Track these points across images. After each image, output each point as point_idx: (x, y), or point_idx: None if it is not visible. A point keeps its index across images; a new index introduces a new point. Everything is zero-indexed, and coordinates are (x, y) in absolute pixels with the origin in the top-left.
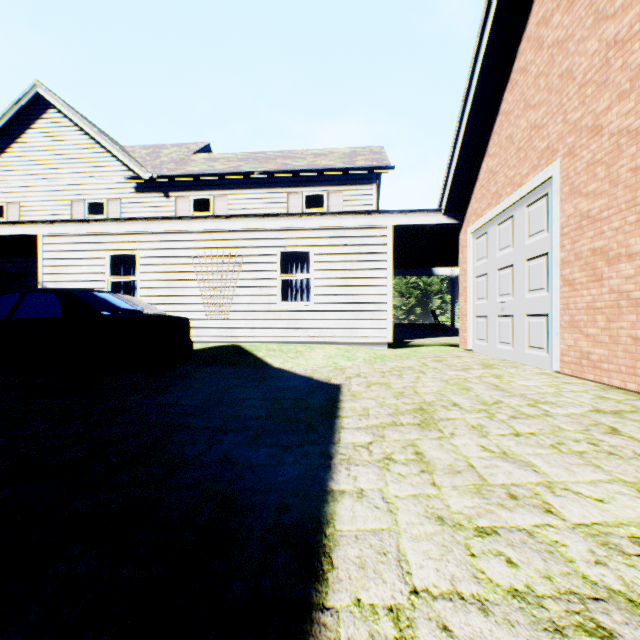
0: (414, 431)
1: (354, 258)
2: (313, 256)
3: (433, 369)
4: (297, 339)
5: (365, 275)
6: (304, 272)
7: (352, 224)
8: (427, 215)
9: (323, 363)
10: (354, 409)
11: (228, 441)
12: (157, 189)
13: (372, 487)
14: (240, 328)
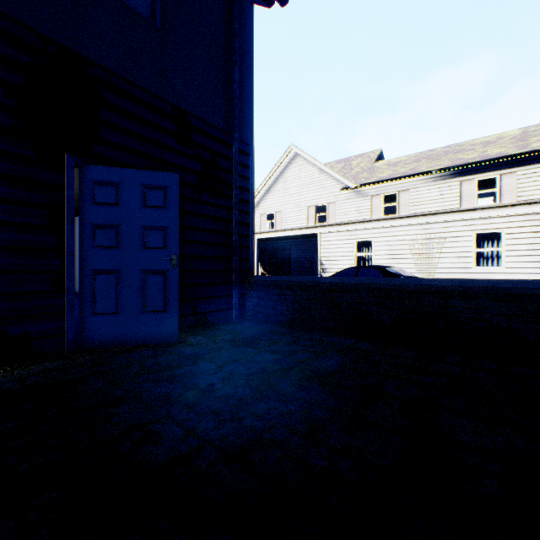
0: None
1: None
2: (503, 235)
3: None
4: None
5: None
6: (493, 246)
7: None
8: None
9: None
10: None
11: None
12: (358, 193)
13: None
14: None
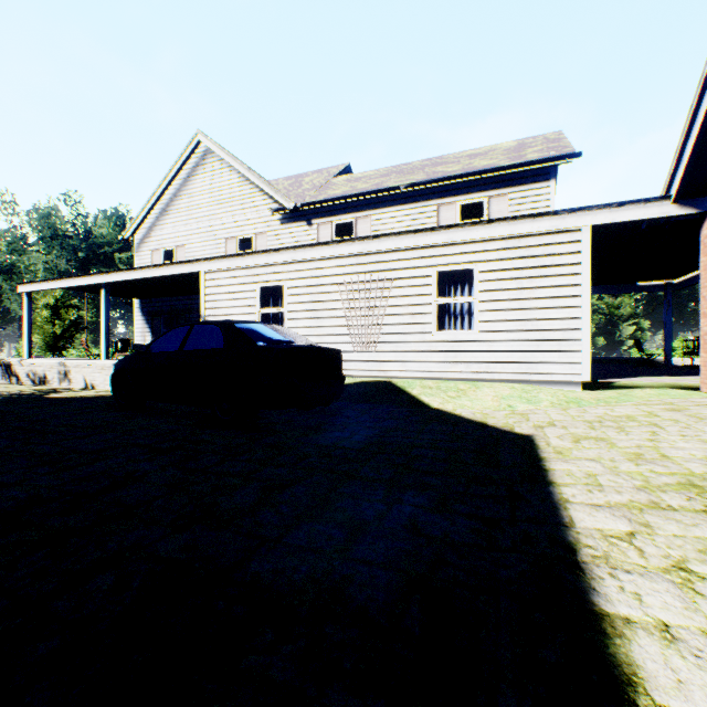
0: (704, 524)
1: (532, 273)
2: (477, 274)
3: (673, 422)
4: (456, 375)
5: (548, 294)
6: (464, 294)
7: (530, 230)
8: (645, 206)
9: (493, 405)
10: (571, 474)
11: (409, 502)
12: (300, 218)
13: (683, 623)
14: (389, 361)
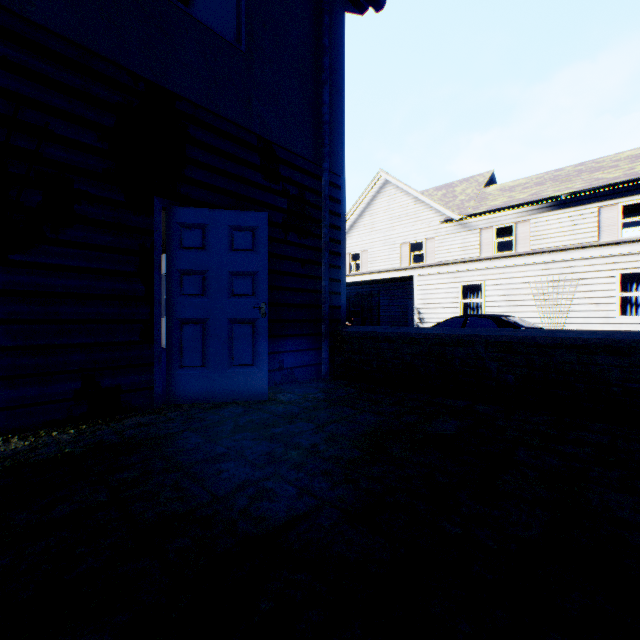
0: None
1: None
2: None
3: None
4: None
5: None
6: None
7: None
8: None
9: None
10: None
11: None
12: (463, 225)
13: None
14: None
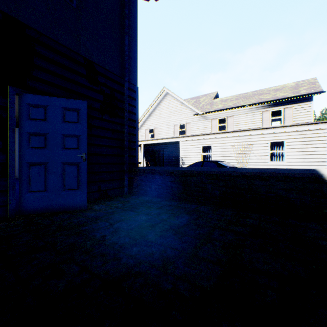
0: None
1: (307, 143)
2: (285, 143)
3: None
4: None
5: (313, 150)
6: (280, 149)
7: (306, 129)
8: None
9: None
10: None
11: None
12: (203, 117)
13: None
14: None
